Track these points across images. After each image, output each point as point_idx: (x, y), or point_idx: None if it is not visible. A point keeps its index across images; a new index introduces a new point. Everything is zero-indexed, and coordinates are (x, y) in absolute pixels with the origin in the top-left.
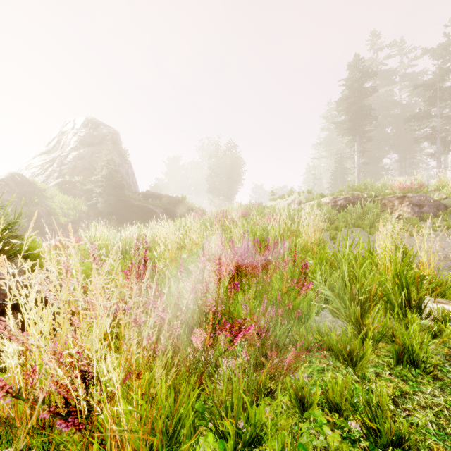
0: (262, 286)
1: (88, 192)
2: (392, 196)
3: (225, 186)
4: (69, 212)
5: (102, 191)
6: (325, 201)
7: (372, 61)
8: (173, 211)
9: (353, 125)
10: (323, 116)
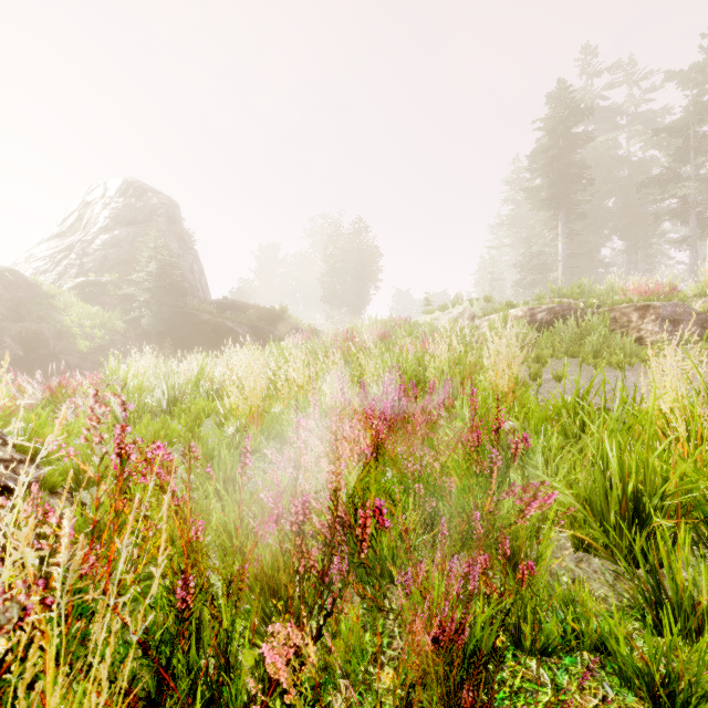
0: (427, 481)
1: (126, 299)
2: (628, 305)
3: (351, 291)
4: (94, 332)
5: (149, 298)
6: (516, 315)
7: (584, 93)
8: (266, 331)
9: (555, 194)
10: (505, 181)
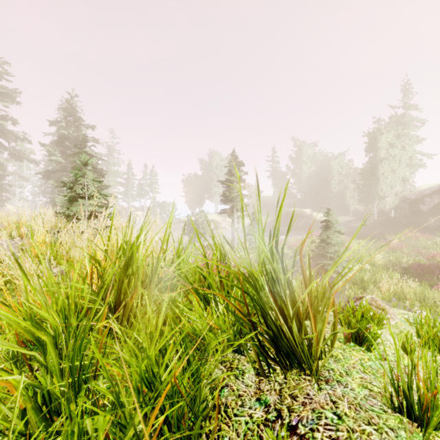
0: None
1: None
2: None
3: None
4: None
5: None
6: None
7: None
8: None
9: None
10: None
